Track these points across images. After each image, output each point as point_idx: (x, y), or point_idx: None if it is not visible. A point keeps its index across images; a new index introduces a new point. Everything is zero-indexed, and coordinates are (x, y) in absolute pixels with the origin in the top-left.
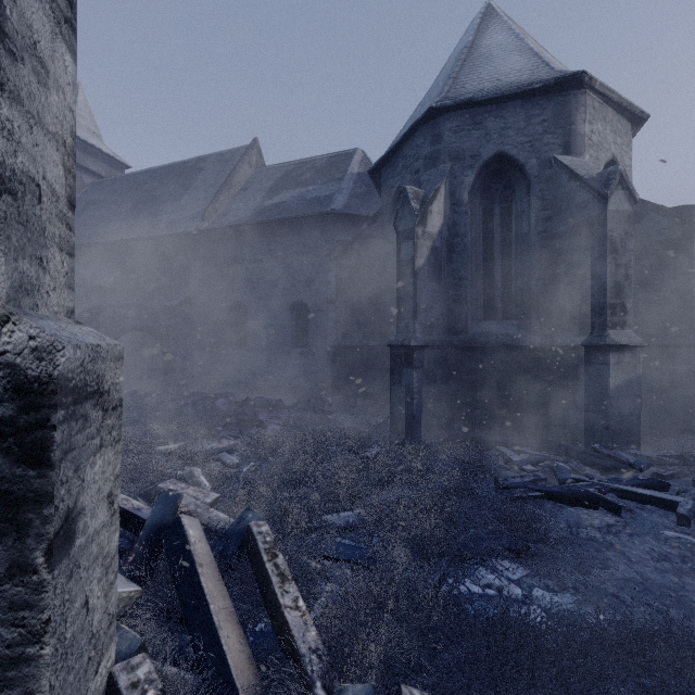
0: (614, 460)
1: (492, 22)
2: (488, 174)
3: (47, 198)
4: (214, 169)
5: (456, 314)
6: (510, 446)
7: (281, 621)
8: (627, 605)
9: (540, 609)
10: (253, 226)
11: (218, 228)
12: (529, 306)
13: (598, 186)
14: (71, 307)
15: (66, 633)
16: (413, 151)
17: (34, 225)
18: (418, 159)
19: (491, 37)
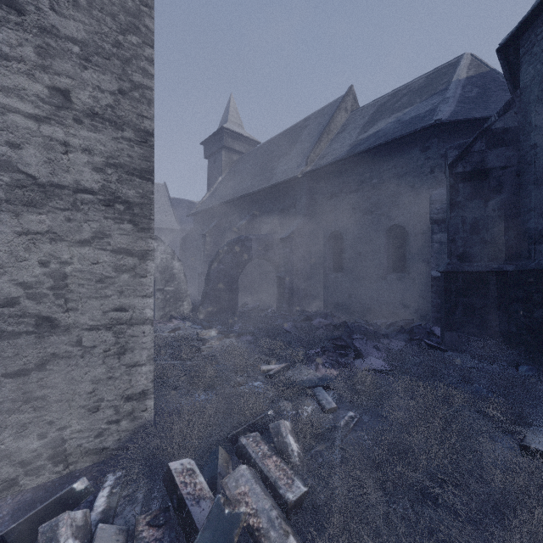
0: None
1: None
2: None
3: None
4: (316, 123)
5: None
6: None
7: None
8: None
9: None
10: (349, 160)
11: (318, 168)
12: None
13: None
14: None
15: None
16: None
17: None
18: None
19: None
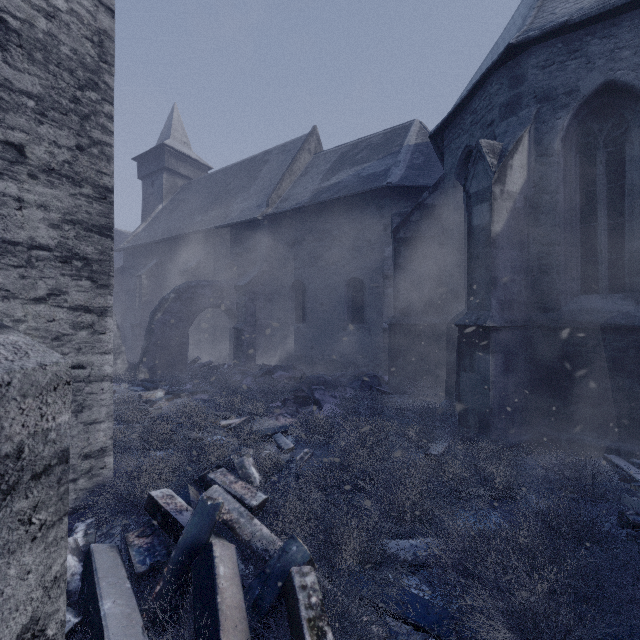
0: None
1: None
2: (588, 112)
3: None
4: (278, 160)
5: (544, 287)
6: (625, 455)
7: None
8: None
9: None
10: (311, 207)
11: (280, 212)
12: None
13: None
14: None
15: None
16: (484, 102)
17: None
18: (492, 109)
19: None
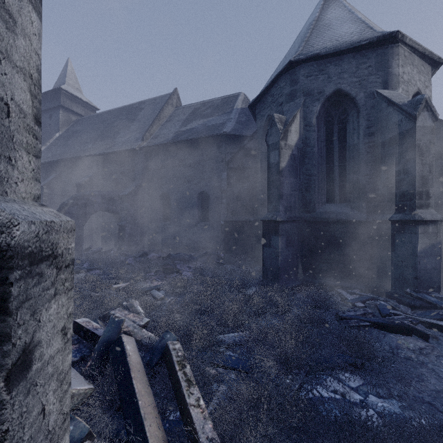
0: (421, 301)
1: (332, 2)
2: (329, 104)
3: (15, 114)
4: (150, 109)
5: (307, 199)
6: (345, 289)
7: (188, 415)
8: (440, 411)
9: (374, 412)
10: (174, 144)
11: (152, 146)
12: (358, 193)
13: (409, 109)
14: (37, 194)
15: (24, 436)
16: (278, 91)
17: (3, 133)
18: (281, 96)
19: (331, 12)
